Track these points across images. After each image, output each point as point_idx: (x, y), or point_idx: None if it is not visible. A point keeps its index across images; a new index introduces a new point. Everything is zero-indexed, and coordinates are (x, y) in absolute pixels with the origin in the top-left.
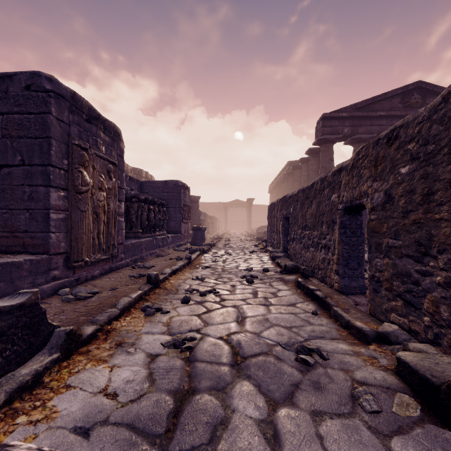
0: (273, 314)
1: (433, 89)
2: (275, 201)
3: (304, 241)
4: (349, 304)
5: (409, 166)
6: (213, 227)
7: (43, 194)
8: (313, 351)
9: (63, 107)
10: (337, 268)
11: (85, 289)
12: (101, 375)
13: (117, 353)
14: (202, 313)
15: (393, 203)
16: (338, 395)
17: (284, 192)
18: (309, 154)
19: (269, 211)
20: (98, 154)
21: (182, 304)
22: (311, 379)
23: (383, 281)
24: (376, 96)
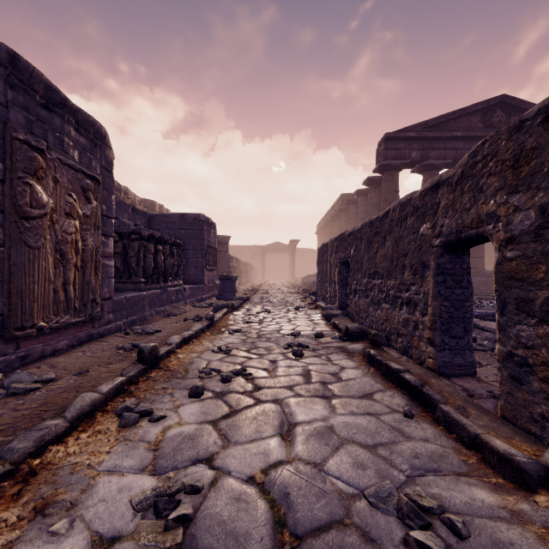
0: (339, 417)
1: (520, 105)
2: (327, 242)
3: (373, 294)
4: (461, 397)
5: None
6: (248, 276)
7: None
8: (433, 514)
9: None
10: (431, 335)
11: (29, 376)
12: None
13: (27, 537)
14: (221, 418)
15: None
16: None
17: (335, 233)
18: (367, 185)
19: (319, 255)
20: (64, 161)
21: (189, 399)
22: None
23: (537, 365)
24: (451, 113)
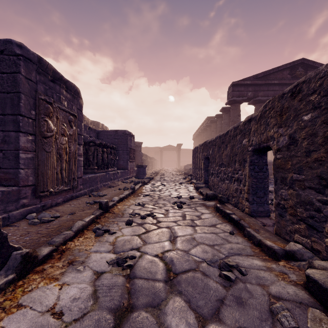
0: (198, 234)
1: (313, 64)
2: (198, 146)
3: (221, 175)
4: (259, 225)
5: (311, 114)
6: (152, 165)
7: (14, 138)
8: (233, 267)
9: (31, 69)
10: (247, 196)
11: (49, 214)
12: (51, 294)
13: (68, 271)
14: (142, 234)
15: (297, 144)
16: (258, 310)
17: (204, 139)
18: (222, 111)
19: (193, 153)
20: (61, 107)
21: (126, 226)
22: (233, 294)
23: (288, 208)
24: (271, 69)
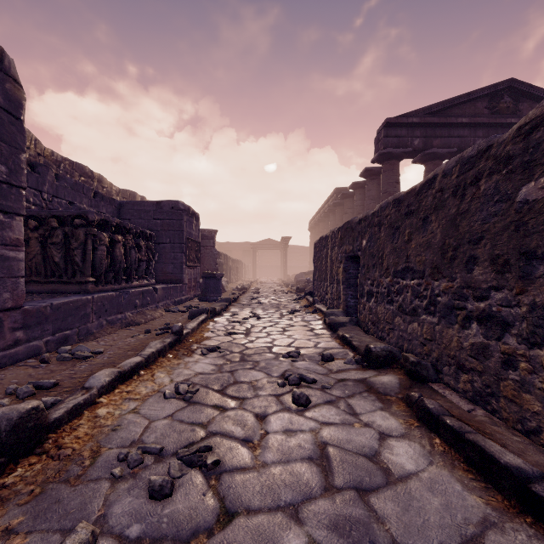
0: None
1: (529, 90)
2: (327, 234)
3: (402, 299)
4: None
5: None
6: (238, 273)
7: None
8: None
9: None
10: None
11: None
12: None
13: None
14: None
15: None
16: None
17: (329, 229)
18: (364, 176)
19: (317, 250)
20: None
21: None
22: None
23: None
24: (456, 97)
